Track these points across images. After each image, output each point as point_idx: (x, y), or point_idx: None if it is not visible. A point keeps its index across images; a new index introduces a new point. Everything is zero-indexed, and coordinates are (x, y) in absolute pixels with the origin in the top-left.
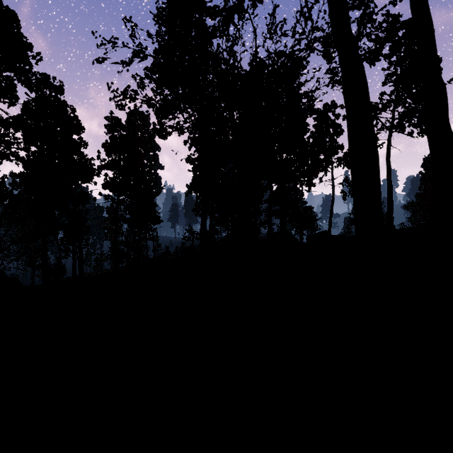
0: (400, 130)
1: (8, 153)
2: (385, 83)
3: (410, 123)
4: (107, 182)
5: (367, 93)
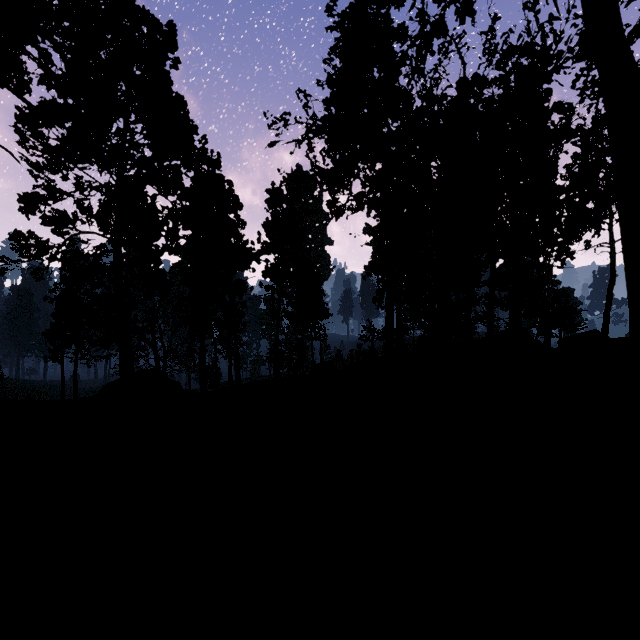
0: None
1: (176, 248)
2: None
3: None
4: (269, 270)
5: None
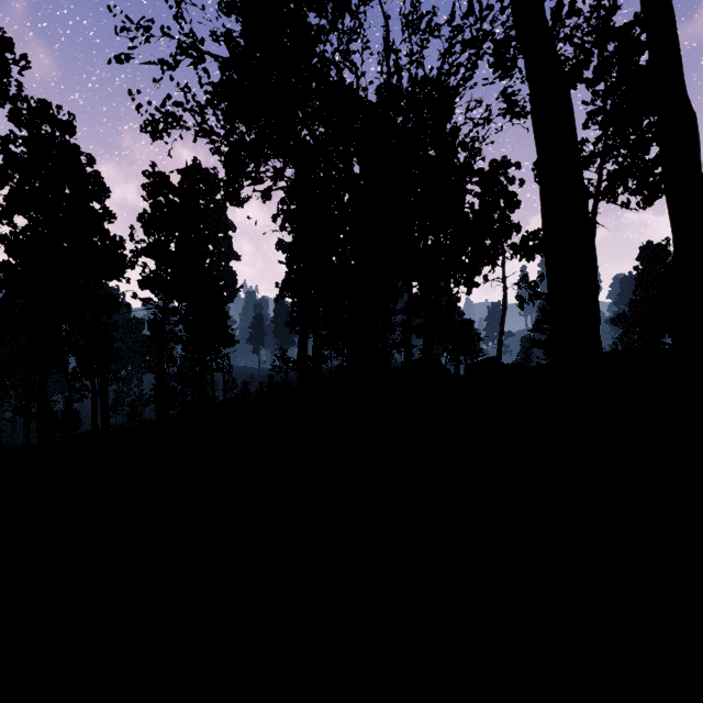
0: (610, 199)
1: None
2: (587, 125)
3: (625, 188)
4: (146, 278)
5: (572, 120)
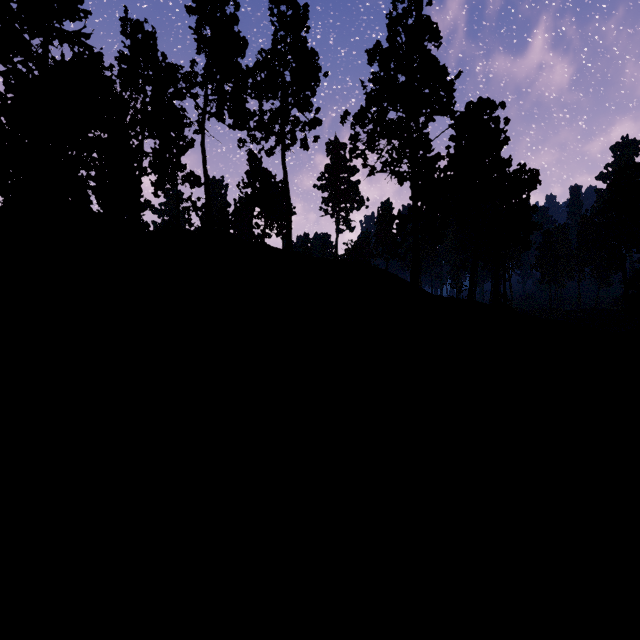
0: None
1: None
2: None
3: None
4: None
5: None
